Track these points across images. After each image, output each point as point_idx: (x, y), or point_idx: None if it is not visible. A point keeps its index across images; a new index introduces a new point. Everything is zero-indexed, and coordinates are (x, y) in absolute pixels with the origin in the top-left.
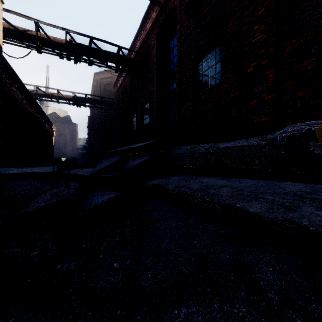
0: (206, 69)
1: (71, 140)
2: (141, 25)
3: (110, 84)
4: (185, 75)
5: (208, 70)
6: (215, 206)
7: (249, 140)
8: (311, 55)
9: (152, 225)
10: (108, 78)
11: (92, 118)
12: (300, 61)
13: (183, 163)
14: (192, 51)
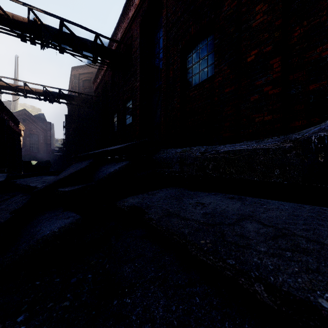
0: (196, 61)
1: (45, 141)
2: (123, 12)
3: (90, 81)
4: (173, 68)
5: (199, 62)
6: (253, 286)
7: (262, 142)
8: (327, 39)
9: (117, 301)
10: (87, 74)
11: (70, 117)
12: (313, 46)
13: (171, 171)
14: (180, 40)
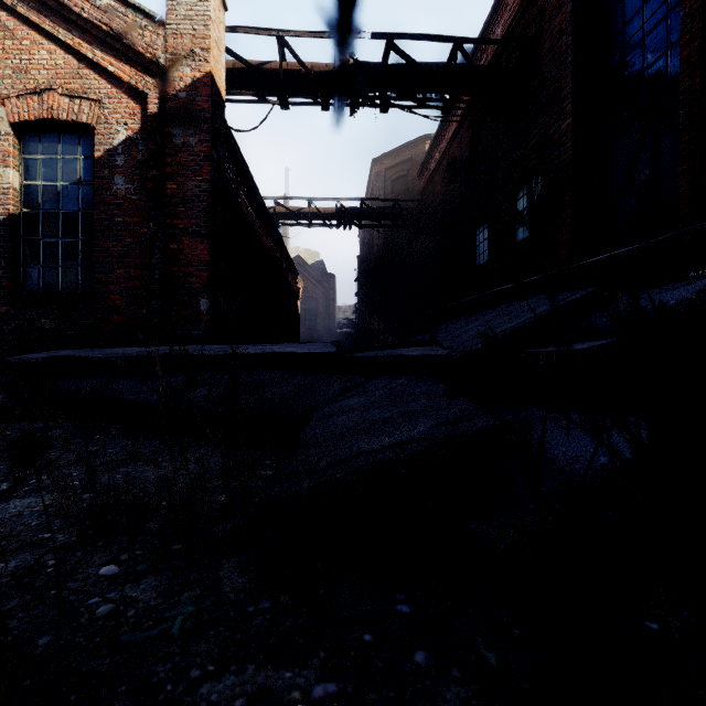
0: None
1: (326, 308)
2: None
3: (406, 177)
4: None
5: None
6: None
7: None
8: None
9: None
10: (401, 165)
11: (366, 260)
12: None
13: None
14: None
